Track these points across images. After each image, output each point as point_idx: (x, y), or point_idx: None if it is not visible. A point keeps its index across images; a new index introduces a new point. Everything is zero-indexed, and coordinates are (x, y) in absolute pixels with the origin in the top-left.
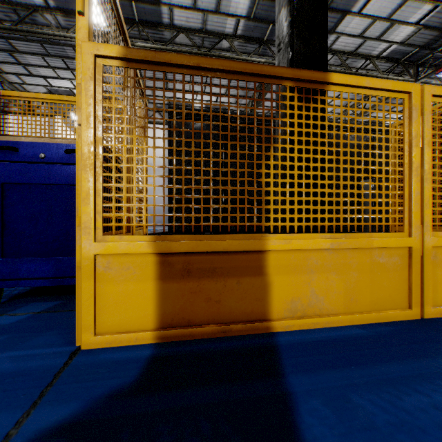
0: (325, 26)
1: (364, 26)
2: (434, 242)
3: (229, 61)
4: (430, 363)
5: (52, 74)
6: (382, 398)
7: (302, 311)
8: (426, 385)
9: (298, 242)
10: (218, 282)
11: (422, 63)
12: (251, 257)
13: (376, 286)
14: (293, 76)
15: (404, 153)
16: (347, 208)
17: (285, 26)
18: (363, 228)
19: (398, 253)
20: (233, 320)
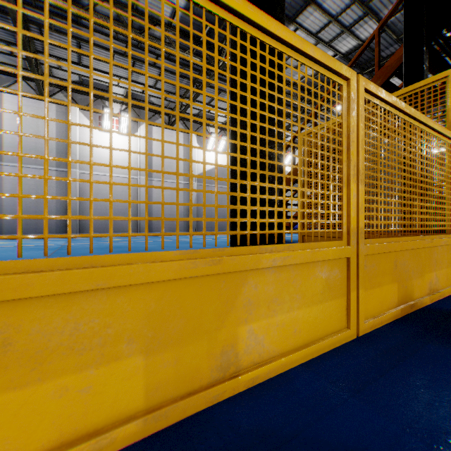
0: None
1: None
2: None
3: None
4: None
5: (223, 106)
6: None
7: None
8: None
9: None
10: None
11: None
12: None
13: None
14: None
15: None
16: None
17: None
18: None
19: None
20: None
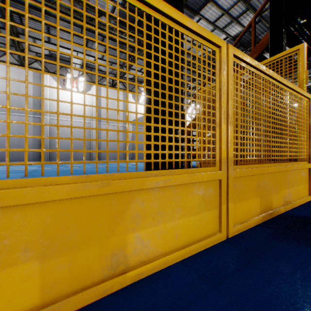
0: None
1: None
2: None
3: None
4: None
5: None
6: None
7: None
8: None
9: None
10: None
11: None
12: None
13: None
14: None
15: None
16: None
17: None
18: None
19: None
20: None
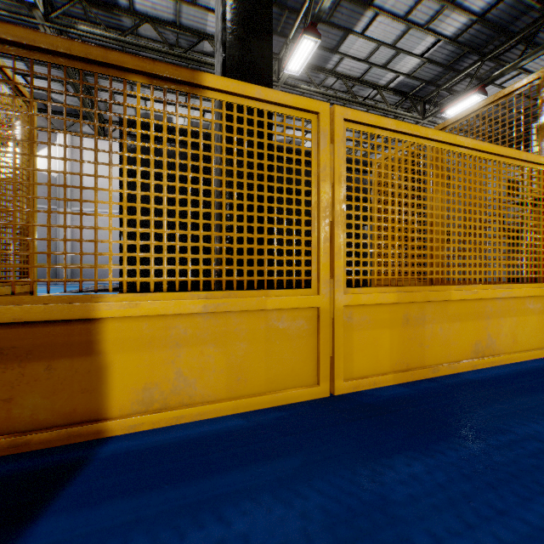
0: (268, 27)
1: (369, 50)
2: (348, 301)
3: (26, 30)
4: (282, 465)
5: None
6: (156, 540)
7: (161, 402)
8: (243, 505)
9: (150, 305)
10: (10, 369)
11: (429, 101)
12: (72, 330)
13: (273, 359)
14: (142, 68)
15: (312, 189)
16: (232, 257)
17: (219, 19)
18: (366, 280)
19: (304, 315)
20: (38, 426)
